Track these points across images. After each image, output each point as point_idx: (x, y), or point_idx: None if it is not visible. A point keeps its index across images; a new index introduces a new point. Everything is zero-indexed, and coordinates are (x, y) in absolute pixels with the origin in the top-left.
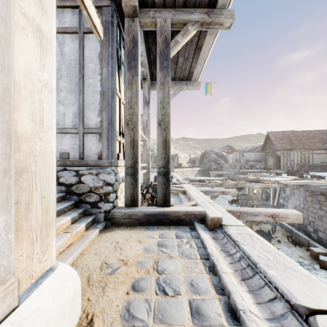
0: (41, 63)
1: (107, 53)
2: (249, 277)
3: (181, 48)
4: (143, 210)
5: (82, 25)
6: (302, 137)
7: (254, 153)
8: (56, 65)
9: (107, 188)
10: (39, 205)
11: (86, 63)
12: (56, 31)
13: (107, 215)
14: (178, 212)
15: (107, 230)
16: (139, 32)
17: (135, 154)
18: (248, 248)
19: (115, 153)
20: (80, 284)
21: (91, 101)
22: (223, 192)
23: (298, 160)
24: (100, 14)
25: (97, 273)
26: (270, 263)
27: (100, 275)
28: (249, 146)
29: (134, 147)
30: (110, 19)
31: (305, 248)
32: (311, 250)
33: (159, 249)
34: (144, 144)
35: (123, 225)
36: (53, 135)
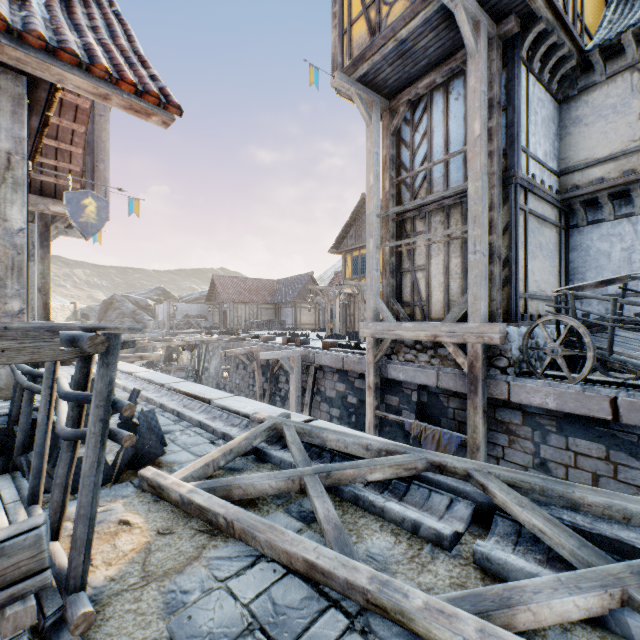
0: None
1: None
2: None
3: None
4: None
5: None
6: (253, 286)
7: (198, 305)
8: None
9: None
10: None
11: None
12: None
13: None
14: None
15: None
16: None
17: None
18: None
19: None
20: None
21: None
22: None
23: (246, 316)
24: None
25: None
26: None
27: None
28: (197, 292)
29: None
30: None
31: None
32: None
33: None
34: None
35: None
36: None
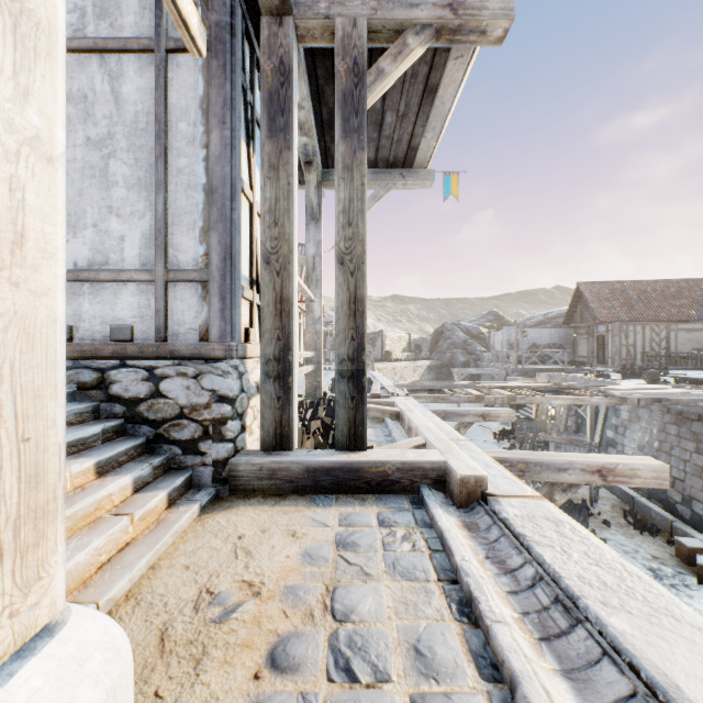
0: (16, 81)
1: (220, 97)
2: (560, 633)
3: (391, 92)
4: (304, 458)
5: (162, 33)
6: (654, 294)
7: (549, 329)
8: (105, 125)
9: (219, 409)
10: (10, 461)
11: (173, 120)
12: (103, 47)
13: (220, 470)
14: (384, 464)
15: (218, 505)
16: (294, 50)
17: (284, 330)
18: (552, 554)
19: (239, 328)
20: (130, 663)
21: (183, 209)
22: (483, 416)
23: (644, 344)
24: (205, 7)
25: (186, 619)
26: (611, 598)
27: (194, 625)
28: (538, 315)
29: (282, 315)
30: (228, 18)
31: (665, 537)
32: (679, 543)
33: (339, 554)
34: (309, 309)
35: (257, 493)
36: (57, 275)
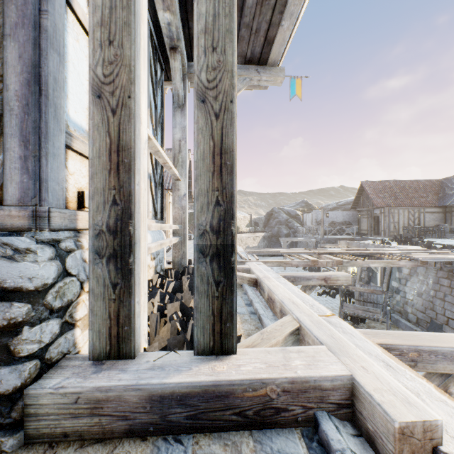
0: None
1: None
2: None
3: None
4: (146, 379)
5: None
6: (409, 189)
7: (342, 212)
8: None
9: (3, 311)
10: None
11: None
12: None
13: (5, 410)
14: (265, 385)
15: None
16: None
17: (123, 190)
18: None
19: (57, 186)
20: None
21: None
22: (325, 280)
23: (404, 221)
24: None
25: None
26: None
27: None
28: (333, 203)
29: (119, 169)
30: None
31: None
32: None
33: None
34: (175, 187)
35: (70, 438)
36: None
